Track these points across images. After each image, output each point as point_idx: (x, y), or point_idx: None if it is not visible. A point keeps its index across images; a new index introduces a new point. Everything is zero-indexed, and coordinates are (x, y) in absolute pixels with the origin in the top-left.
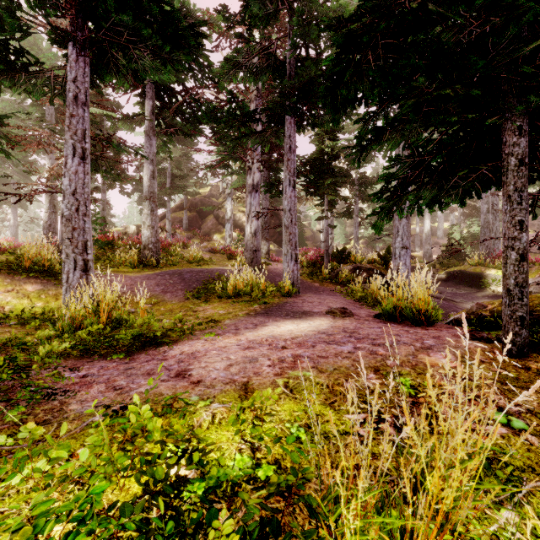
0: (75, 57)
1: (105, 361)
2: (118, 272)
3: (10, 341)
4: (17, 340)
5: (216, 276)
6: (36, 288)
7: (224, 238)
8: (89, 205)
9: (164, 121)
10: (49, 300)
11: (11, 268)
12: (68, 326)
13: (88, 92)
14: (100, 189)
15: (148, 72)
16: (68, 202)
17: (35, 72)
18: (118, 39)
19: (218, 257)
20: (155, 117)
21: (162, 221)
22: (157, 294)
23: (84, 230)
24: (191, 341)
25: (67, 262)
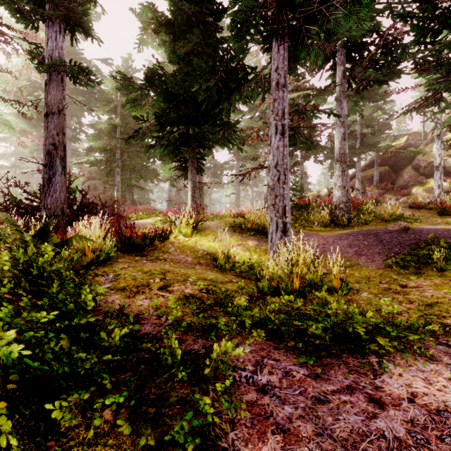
0: (277, 49)
1: (292, 356)
2: (312, 230)
3: (221, 299)
4: (231, 293)
5: (428, 238)
6: (254, 244)
7: (428, 190)
8: (287, 174)
9: (354, 81)
10: (261, 254)
11: (241, 228)
12: (267, 286)
13: (286, 74)
14: (299, 162)
15: (341, 24)
16: (272, 174)
17: (252, 79)
18: (311, 8)
19: (424, 213)
20: (346, 80)
21: (351, 181)
22: (349, 256)
23: (283, 196)
24: (420, 361)
25: (271, 225)
